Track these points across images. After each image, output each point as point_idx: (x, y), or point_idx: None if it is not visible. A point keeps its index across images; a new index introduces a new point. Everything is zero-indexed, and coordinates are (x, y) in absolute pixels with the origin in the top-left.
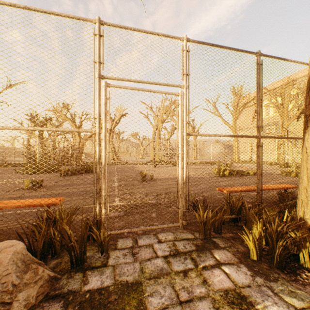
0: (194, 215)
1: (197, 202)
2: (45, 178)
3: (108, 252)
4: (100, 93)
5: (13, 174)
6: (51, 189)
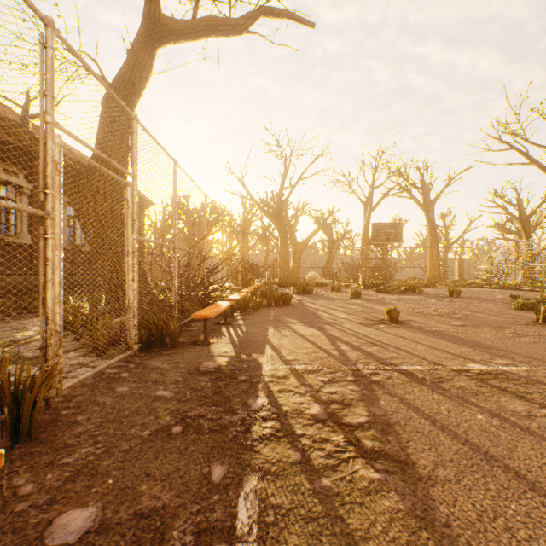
0: (75, 447)
1: (167, 524)
2: (493, 317)
3: (98, 355)
4: (134, 195)
5: (502, 304)
6: (385, 328)
